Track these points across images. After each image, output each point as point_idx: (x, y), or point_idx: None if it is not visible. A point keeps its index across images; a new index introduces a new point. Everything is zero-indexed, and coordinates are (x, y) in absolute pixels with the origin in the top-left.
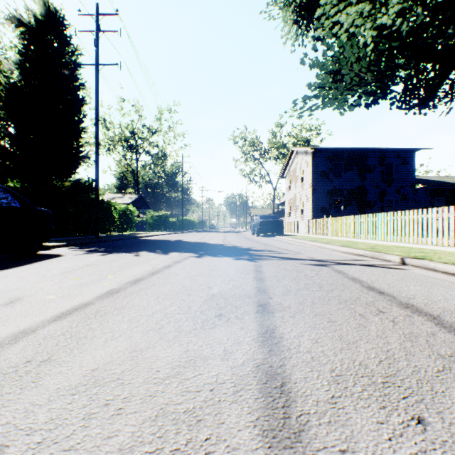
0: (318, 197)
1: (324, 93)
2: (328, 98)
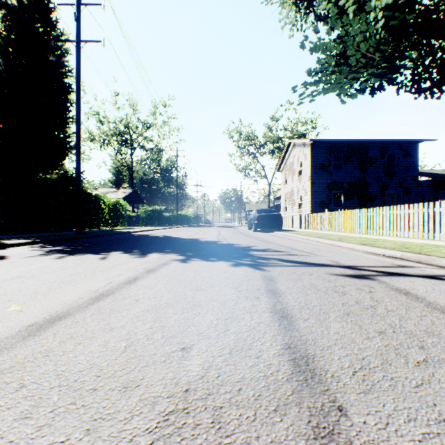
0: (316, 191)
1: (326, 78)
2: (330, 83)
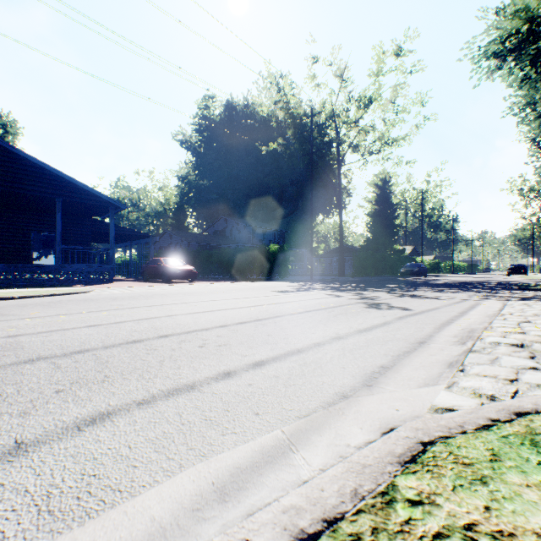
0: None
1: None
2: None
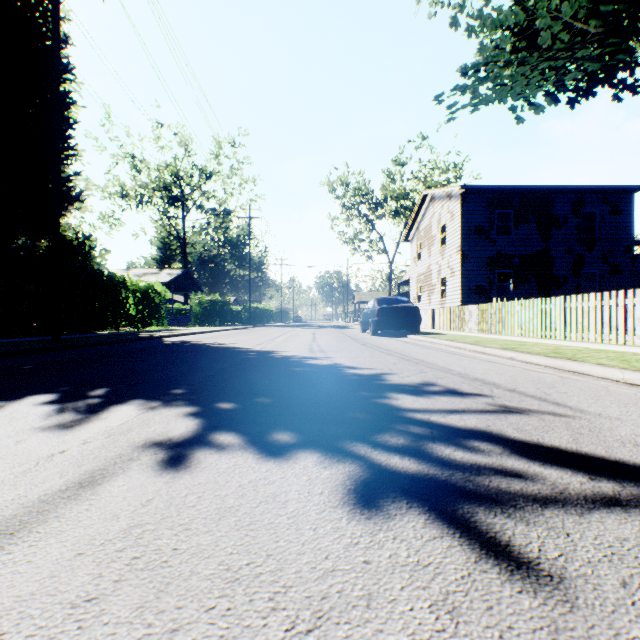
0: (471, 270)
1: (495, 75)
2: (501, 84)
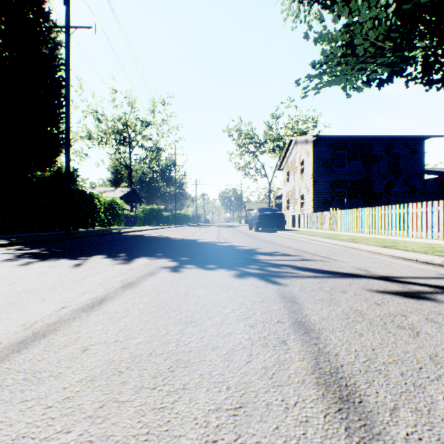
0: (319, 189)
1: (331, 70)
2: (335, 76)
